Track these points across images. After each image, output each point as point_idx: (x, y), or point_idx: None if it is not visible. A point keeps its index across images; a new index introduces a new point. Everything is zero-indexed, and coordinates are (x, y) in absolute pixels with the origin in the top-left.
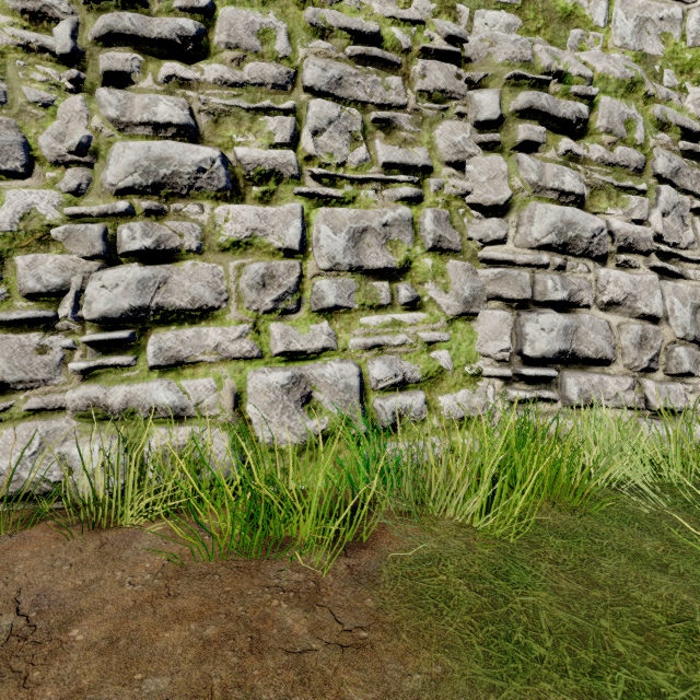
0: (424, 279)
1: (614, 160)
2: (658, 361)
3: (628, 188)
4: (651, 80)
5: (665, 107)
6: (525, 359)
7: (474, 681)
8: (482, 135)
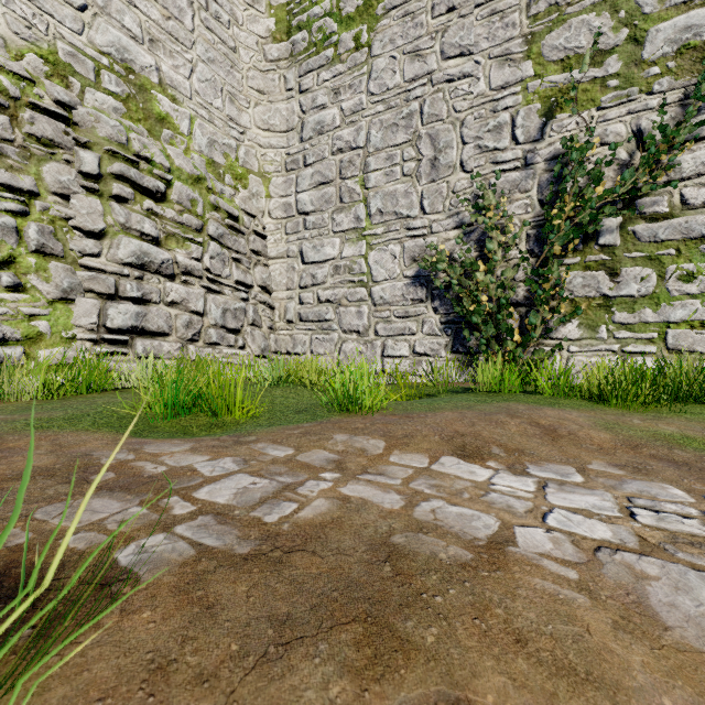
0: (28, 271)
1: (182, 221)
2: (202, 336)
3: (191, 239)
4: (218, 177)
5: (218, 198)
6: (109, 330)
7: (1, 415)
8: (85, 181)
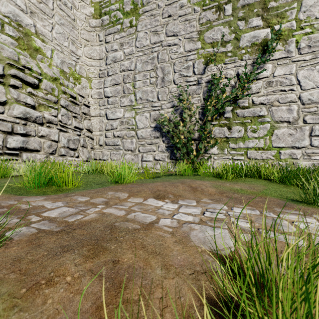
0: None
1: (47, 98)
2: (57, 152)
3: (52, 106)
4: (66, 78)
5: (65, 88)
6: (8, 148)
7: None
8: None
